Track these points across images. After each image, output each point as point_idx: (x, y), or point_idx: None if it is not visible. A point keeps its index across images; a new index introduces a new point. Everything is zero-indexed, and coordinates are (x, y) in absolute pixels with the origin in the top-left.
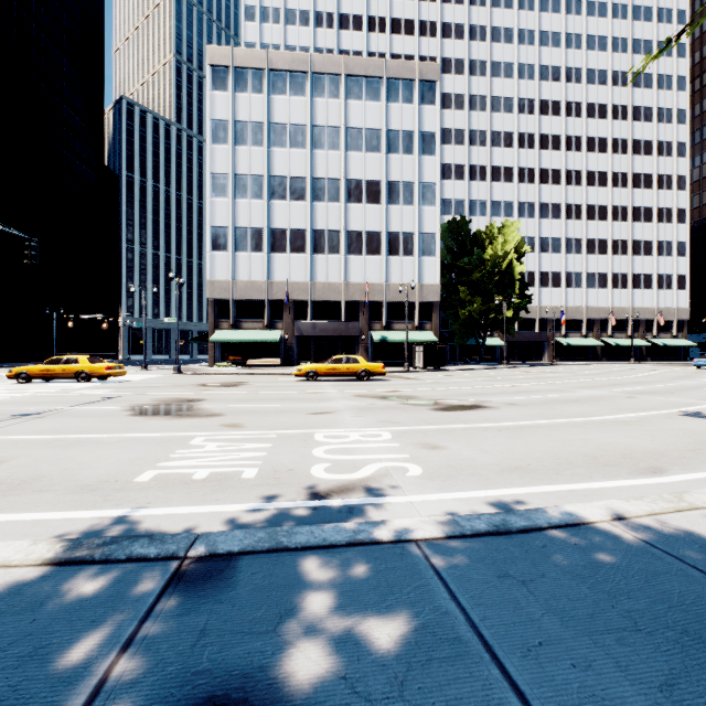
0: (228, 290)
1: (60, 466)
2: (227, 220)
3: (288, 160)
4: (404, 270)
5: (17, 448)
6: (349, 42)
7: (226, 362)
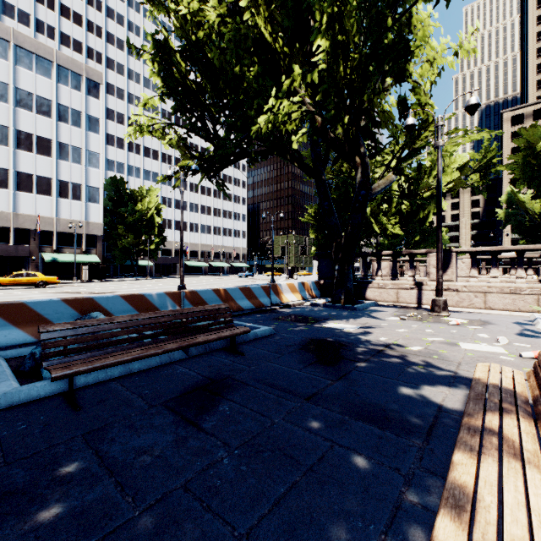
0: None
1: None
2: None
3: None
4: (73, 210)
5: None
6: None
7: None
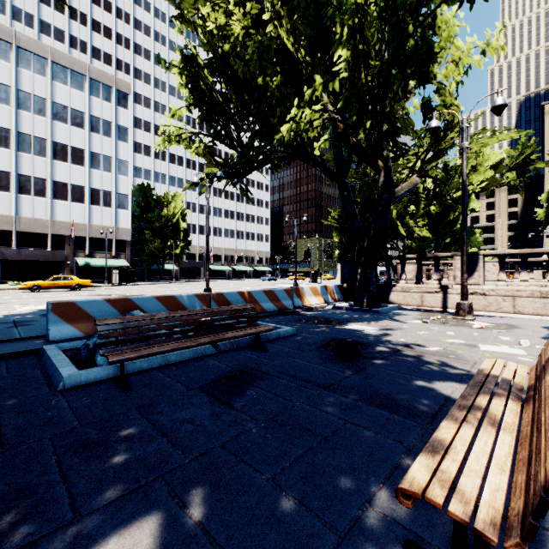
0: None
1: None
2: None
3: None
4: (104, 216)
5: None
6: (50, 17)
7: None
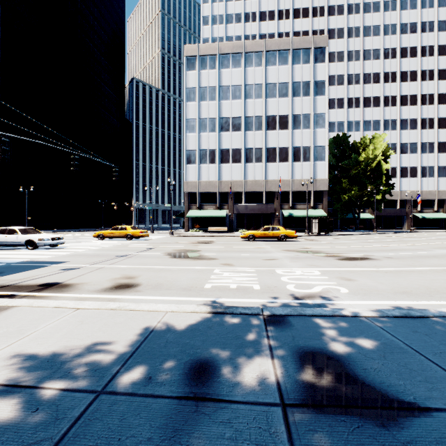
0: (196, 187)
1: (164, 279)
2: (195, 145)
3: (230, 107)
4: (303, 171)
5: (136, 271)
6: (265, 28)
7: (195, 229)
